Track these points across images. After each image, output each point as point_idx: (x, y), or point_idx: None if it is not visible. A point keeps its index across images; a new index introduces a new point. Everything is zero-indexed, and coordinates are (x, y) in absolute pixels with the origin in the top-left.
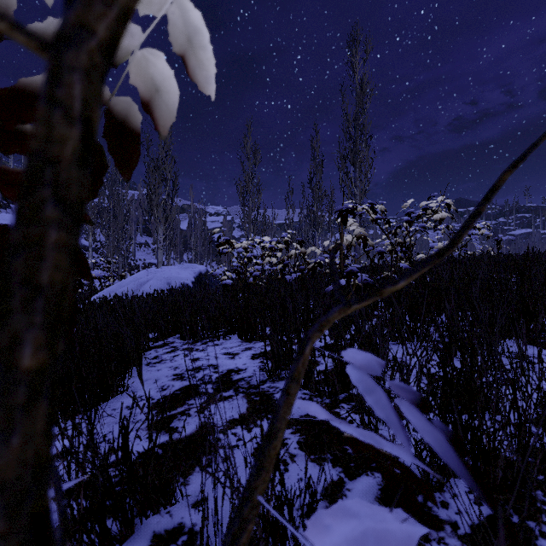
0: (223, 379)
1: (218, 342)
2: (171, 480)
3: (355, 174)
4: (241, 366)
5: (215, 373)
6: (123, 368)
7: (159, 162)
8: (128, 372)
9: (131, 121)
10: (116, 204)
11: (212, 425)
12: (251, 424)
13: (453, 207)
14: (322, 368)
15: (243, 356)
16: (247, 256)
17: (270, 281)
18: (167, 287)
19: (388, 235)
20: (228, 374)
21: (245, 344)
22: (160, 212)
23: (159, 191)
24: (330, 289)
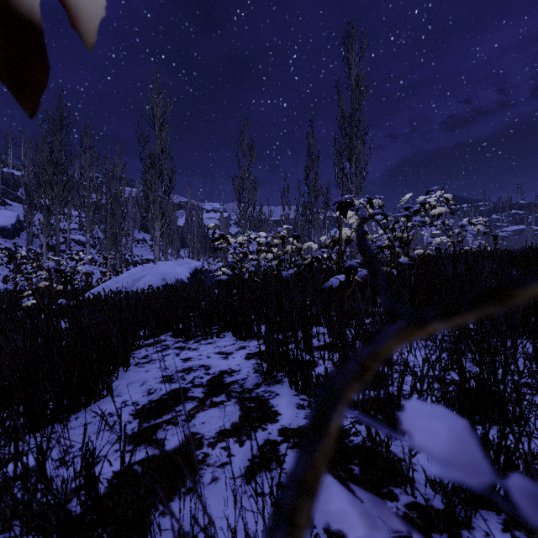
0: (215, 381)
1: (212, 340)
2: (148, 508)
3: (351, 170)
4: (234, 367)
5: (206, 374)
6: (107, 370)
7: (155, 158)
8: (112, 374)
9: (21, 0)
10: (113, 200)
11: (200, 436)
12: (243, 436)
13: (452, 202)
14: (320, 370)
15: (237, 355)
16: (243, 251)
17: (266, 276)
18: (162, 283)
19: (385, 231)
20: (220, 375)
21: (239, 342)
22: (157, 208)
23: (155, 187)
24: (329, 285)
